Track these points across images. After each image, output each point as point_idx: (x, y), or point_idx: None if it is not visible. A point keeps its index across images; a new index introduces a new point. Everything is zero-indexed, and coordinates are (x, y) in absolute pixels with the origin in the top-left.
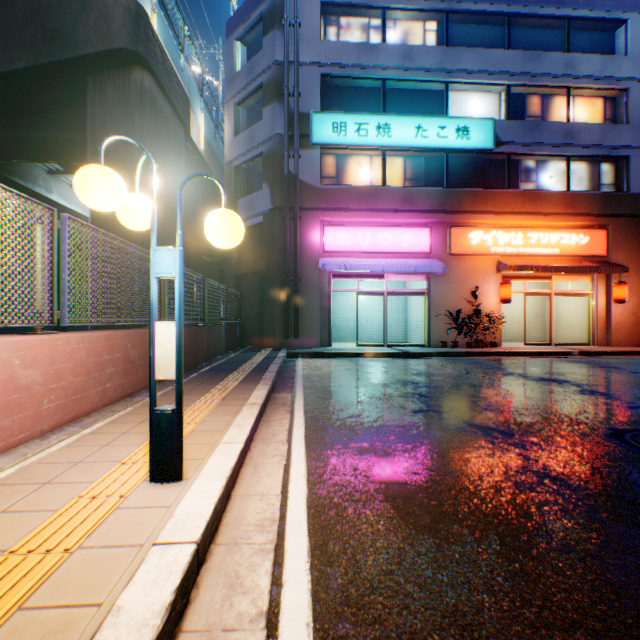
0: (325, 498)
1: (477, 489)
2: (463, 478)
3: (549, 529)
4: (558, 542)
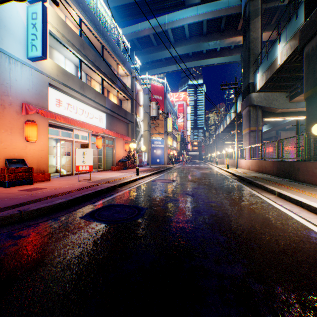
0: (284, 215)
1: (228, 212)
2: (231, 214)
3: (218, 206)
4: (218, 204)
